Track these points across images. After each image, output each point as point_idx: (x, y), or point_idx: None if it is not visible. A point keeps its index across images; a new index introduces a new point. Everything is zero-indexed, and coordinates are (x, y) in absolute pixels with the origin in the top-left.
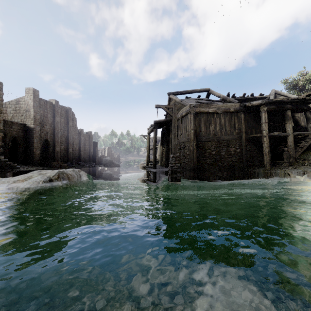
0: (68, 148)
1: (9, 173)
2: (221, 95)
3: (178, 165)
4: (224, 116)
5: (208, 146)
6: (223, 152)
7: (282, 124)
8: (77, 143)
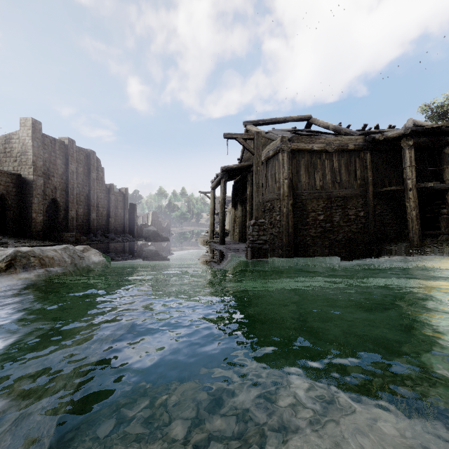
0: (90, 212)
1: None
2: (330, 125)
3: (263, 238)
4: (339, 157)
5: (312, 207)
6: (337, 216)
7: (437, 168)
8: (103, 204)
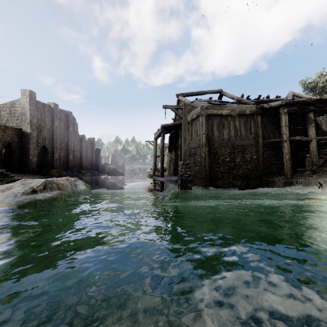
0: (69, 155)
1: (1, 182)
2: (235, 96)
3: (188, 173)
4: (239, 119)
5: (222, 152)
6: (238, 159)
7: (303, 127)
8: (78, 149)
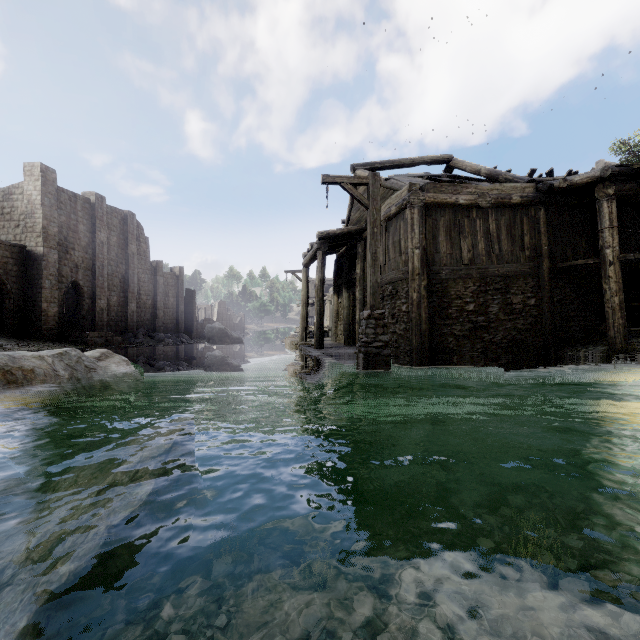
0: (128, 302)
1: None
2: (482, 168)
3: (383, 339)
4: (497, 216)
5: (457, 291)
6: (495, 306)
7: None
8: (148, 290)
